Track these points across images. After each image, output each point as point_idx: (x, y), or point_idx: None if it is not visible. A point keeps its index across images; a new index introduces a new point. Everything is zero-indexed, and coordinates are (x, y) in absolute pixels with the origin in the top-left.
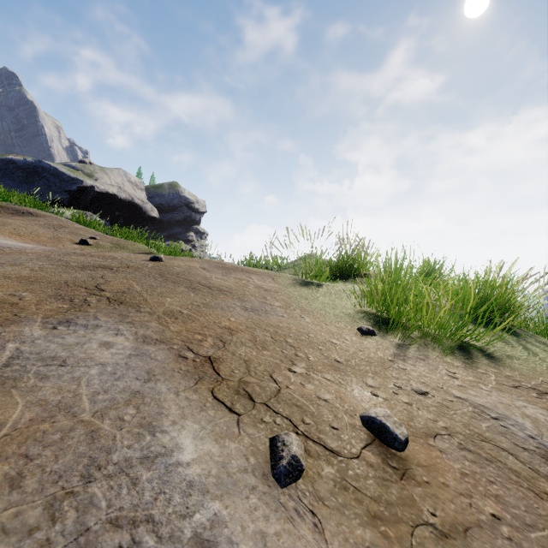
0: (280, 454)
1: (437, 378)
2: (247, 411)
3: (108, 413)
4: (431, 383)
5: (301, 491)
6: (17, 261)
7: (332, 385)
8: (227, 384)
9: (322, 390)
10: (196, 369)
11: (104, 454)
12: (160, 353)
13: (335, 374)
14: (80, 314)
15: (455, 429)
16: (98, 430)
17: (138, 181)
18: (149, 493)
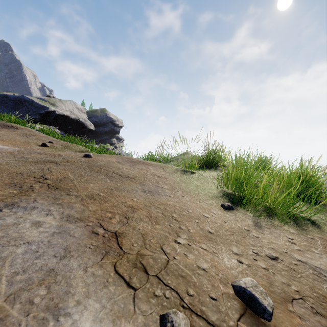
0: None
1: (282, 244)
2: (141, 285)
3: (20, 296)
4: (278, 248)
5: None
6: None
7: (208, 254)
8: (127, 258)
9: (200, 260)
10: (104, 244)
11: None
12: (78, 230)
13: (209, 244)
14: (24, 198)
15: (305, 292)
16: (6, 317)
17: (82, 107)
18: None
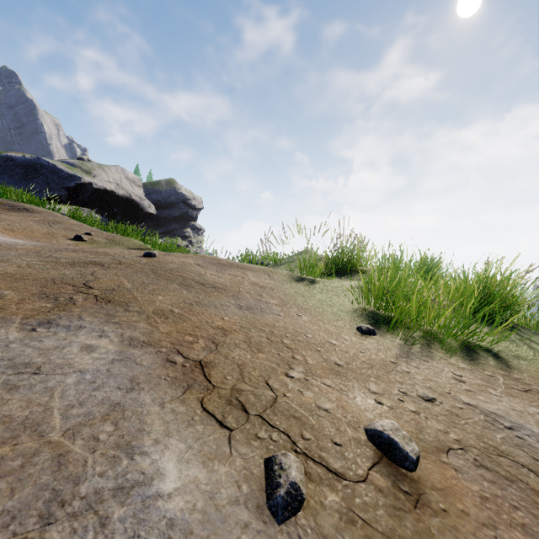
0: (277, 480)
1: (444, 382)
2: (239, 425)
3: (81, 432)
4: (438, 387)
5: (302, 528)
6: (5, 257)
7: (333, 392)
8: (218, 393)
9: (322, 398)
10: (185, 375)
11: (70, 484)
12: (146, 357)
13: (335, 379)
14: (64, 314)
15: (469, 442)
16: (68, 453)
17: (135, 177)
18: (120, 537)
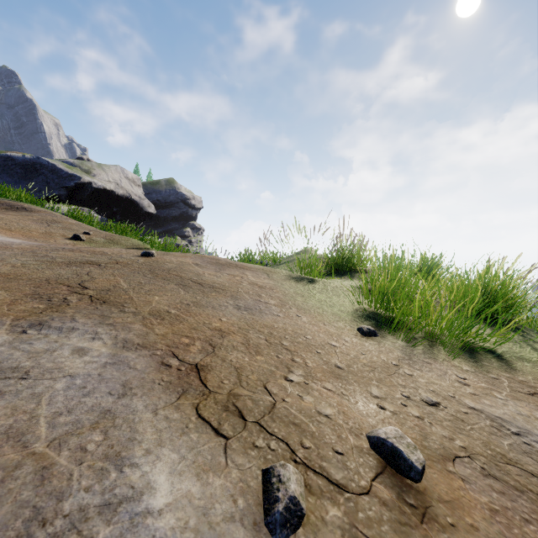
0: (275, 494)
1: (447, 386)
2: (236, 433)
3: (68, 442)
4: (442, 391)
5: None
6: None
7: (334, 397)
8: (214, 398)
9: (322, 403)
10: (180, 380)
11: (53, 501)
12: (140, 360)
13: (336, 383)
14: (57, 315)
15: (475, 449)
16: (52, 465)
17: (135, 177)
18: None
